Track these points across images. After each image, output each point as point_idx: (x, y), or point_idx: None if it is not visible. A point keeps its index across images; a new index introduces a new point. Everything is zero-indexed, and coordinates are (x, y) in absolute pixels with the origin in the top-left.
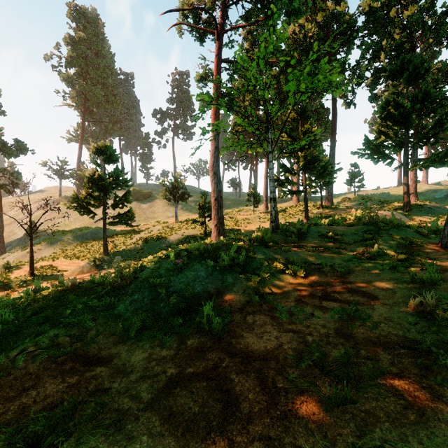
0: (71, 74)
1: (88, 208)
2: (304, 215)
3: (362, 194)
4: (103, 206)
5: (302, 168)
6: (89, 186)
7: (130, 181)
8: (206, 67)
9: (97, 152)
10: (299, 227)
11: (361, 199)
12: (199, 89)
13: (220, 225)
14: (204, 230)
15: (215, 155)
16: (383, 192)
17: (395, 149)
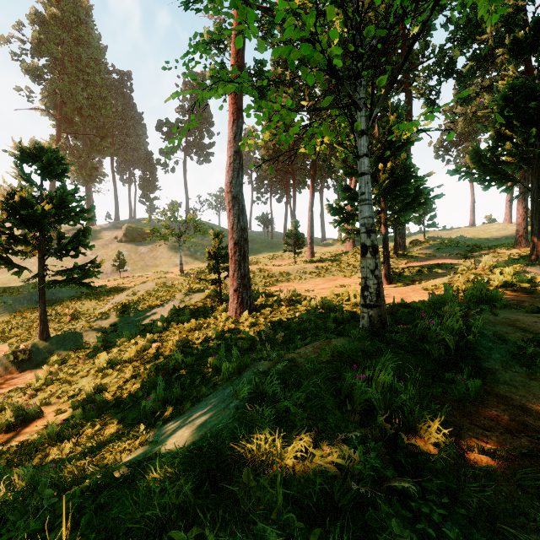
0: (37, 65)
1: (4, 258)
2: (384, 270)
3: (432, 235)
4: (40, 253)
5: (382, 191)
6: (2, 218)
7: (91, 211)
8: (221, 25)
9: (26, 158)
10: (452, 328)
11: (438, 242)
12: (209, 57)
13: (244, 288)
14: (218, 292)
15: (235, 165)
16: (459, 234)
17: (517, 167)
